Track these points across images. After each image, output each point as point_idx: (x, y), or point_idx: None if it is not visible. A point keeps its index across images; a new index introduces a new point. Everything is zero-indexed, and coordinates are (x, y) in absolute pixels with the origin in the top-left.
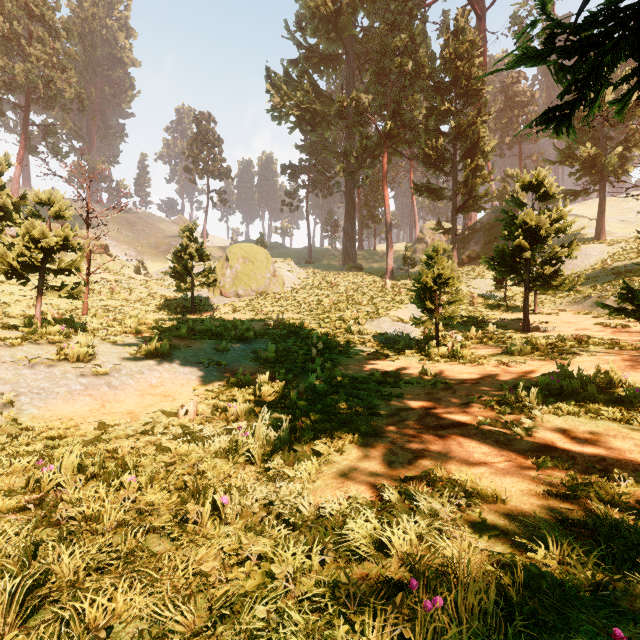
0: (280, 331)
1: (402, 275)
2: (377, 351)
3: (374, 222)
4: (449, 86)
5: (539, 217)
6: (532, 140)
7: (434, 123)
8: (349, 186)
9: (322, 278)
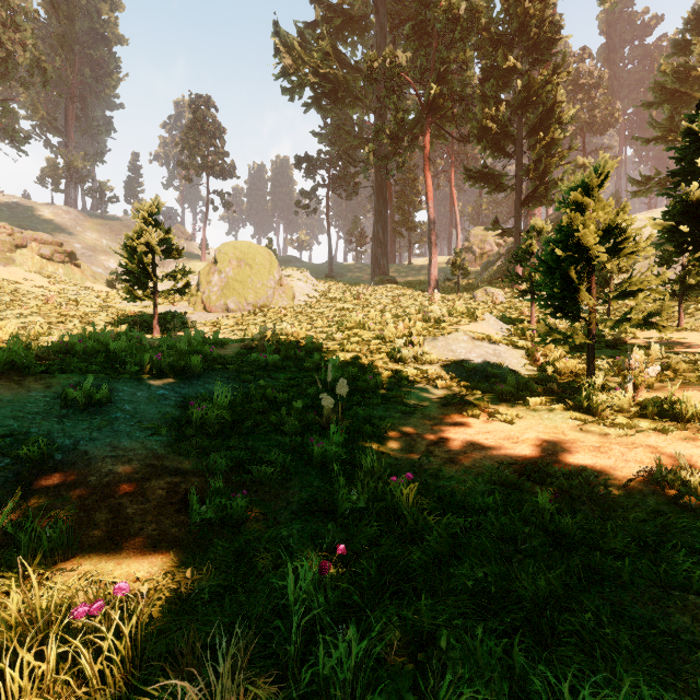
0: (265, 357)
1: (448, 289)
2: (461, 397)
3: (409, 229)
4: (513, 38)
5: None
6: (597, 132)
7: (493, 88)
8: (380, 179)
9: (346, 291)
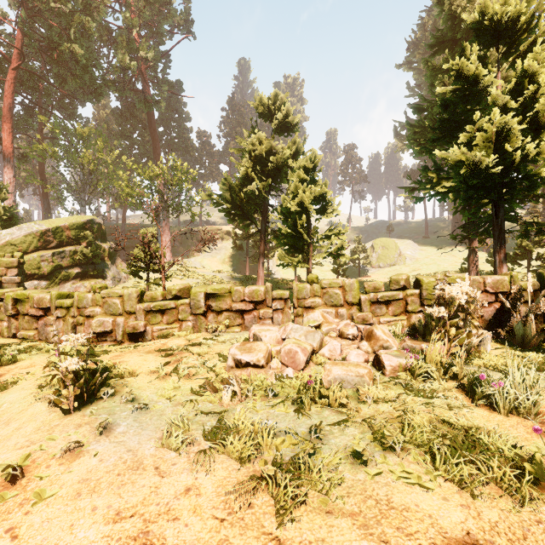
0: None
1: None
2: None
3: None
4: None
5: (525, 242)
6: None
7: None
8: None
9: (432, 253)
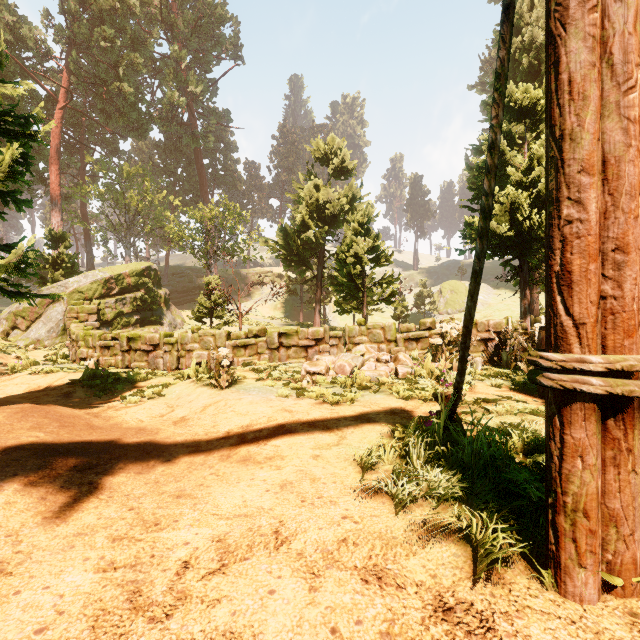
0: None
1: None
2: None
3: None
4: None
5: None
6: None
7: None
8: None
9: (507, 298)
